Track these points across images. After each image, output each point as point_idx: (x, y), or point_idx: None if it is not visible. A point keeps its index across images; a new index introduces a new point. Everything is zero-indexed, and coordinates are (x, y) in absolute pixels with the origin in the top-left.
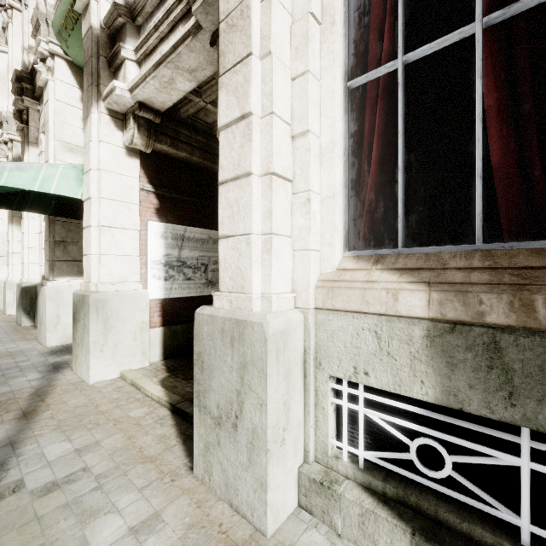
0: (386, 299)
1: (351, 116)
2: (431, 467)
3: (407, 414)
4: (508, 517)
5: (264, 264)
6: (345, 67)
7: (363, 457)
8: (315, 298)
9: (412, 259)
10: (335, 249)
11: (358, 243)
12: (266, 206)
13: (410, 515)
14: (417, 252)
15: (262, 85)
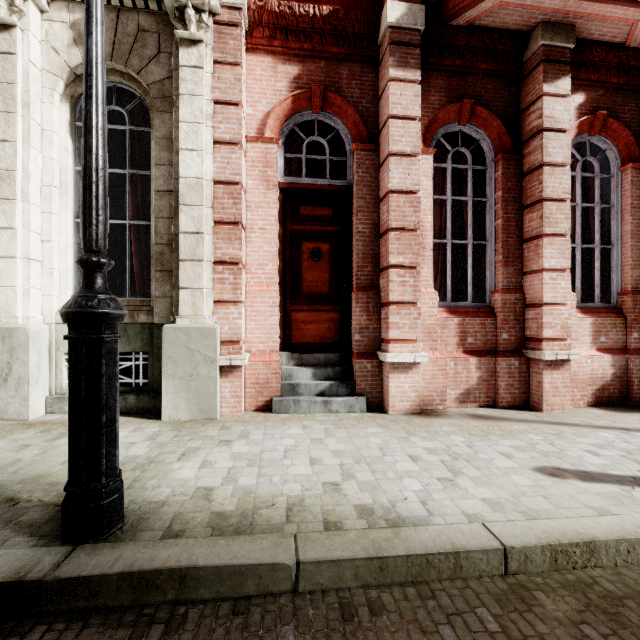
0: None
1: (78, 234)
2: None
3: None
4: (130, 381)
5: (25, 302)
6: (74, 212)
7: None
8: (56, 318)
9: None
10: (68, 296)
11: None
12: (26, 274)
13: None
14: None
15: (23, 215)
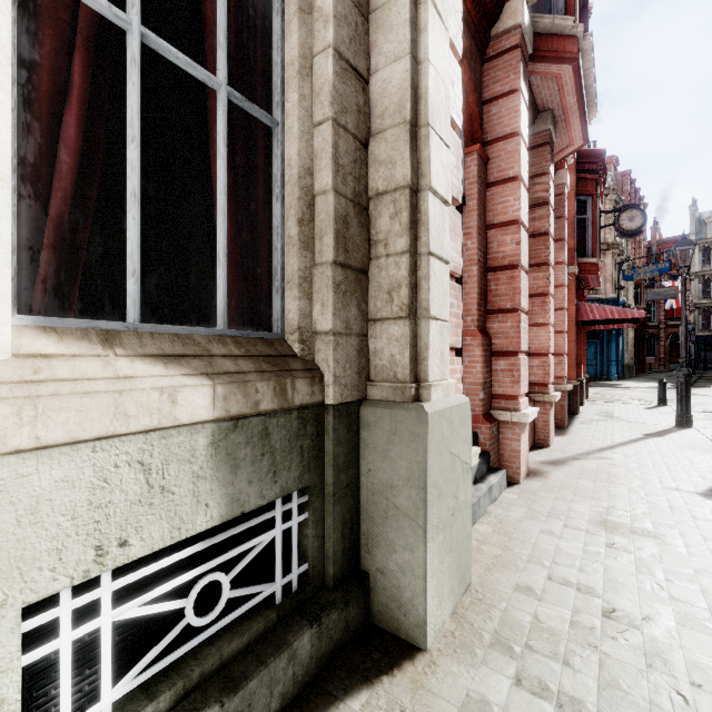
0: (159, 405)
1: None
2: (198, 614)
3: (169, 569)
4: (270, 590)
5: None
6: None
7: (110, 705)
8: None
9: (165, 342)
10: (11, 307)
11: (20, 299)
12: None
13: (201, 696)
14: (164, 331)
15: None
